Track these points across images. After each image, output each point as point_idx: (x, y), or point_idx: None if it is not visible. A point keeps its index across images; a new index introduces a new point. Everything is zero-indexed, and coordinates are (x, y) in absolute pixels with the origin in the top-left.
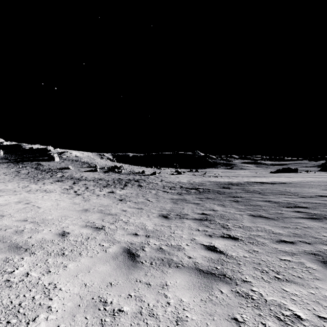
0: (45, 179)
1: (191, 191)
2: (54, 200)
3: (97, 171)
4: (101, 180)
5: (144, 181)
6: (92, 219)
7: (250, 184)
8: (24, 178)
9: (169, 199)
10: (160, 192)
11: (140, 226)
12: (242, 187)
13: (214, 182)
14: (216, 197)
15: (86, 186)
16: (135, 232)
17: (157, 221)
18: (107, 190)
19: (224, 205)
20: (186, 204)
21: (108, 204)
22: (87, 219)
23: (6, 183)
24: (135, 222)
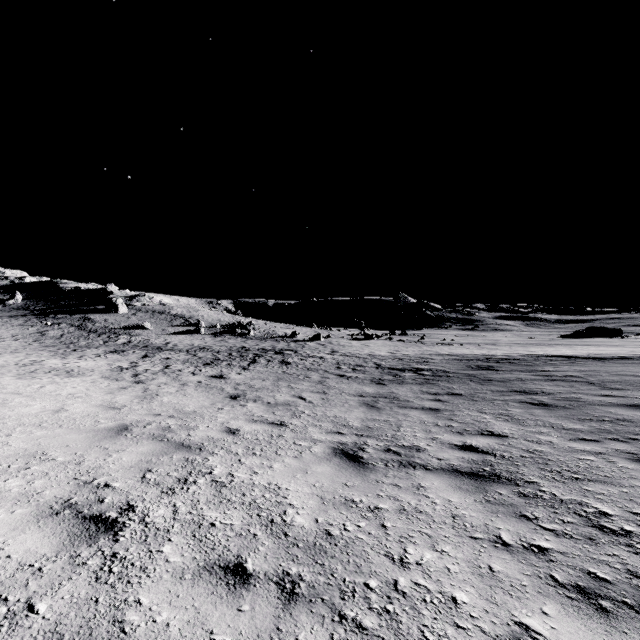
0: (90, 348)
1: (404, 375)
2: (65, 395)
3: (201, 333)
4: (205, 350)
5: (296, 352)
6: (113, 468)
7: (542, 361)
8: (48, 346)
9: (354, 394)
10: (330, 378)
11: (265, 506)
12: (526, 366)
13: (452, 356)
14: (476, 392)
15: (167, 362)
16: (238, 554)
17: (326, 479)
18: (208, 373)
19: (514, 417)
20: (402, 412)
21: (195, 409)
22: (94, 468)
23: (2, 356)
24: (253, 482)
